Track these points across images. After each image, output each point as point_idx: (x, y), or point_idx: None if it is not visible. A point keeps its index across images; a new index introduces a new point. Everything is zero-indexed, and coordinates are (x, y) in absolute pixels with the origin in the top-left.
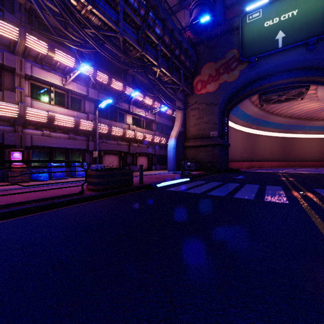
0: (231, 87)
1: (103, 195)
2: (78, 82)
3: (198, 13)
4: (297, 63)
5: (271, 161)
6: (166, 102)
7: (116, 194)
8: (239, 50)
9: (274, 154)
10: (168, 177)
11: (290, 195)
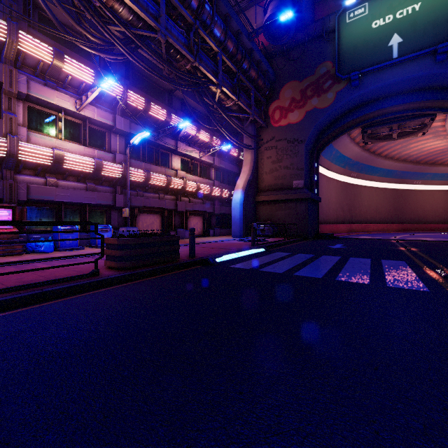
0: (323, 117)
1: (130, 276)
2: (100, 107)
3: (276, 8)
4: (419, 81)
5: (378, 222)
6: (230, 137)
7: (152, 275)
8: (335, 62)
9: (381, 213)
10: (232, 246)
11: (425, 276)
